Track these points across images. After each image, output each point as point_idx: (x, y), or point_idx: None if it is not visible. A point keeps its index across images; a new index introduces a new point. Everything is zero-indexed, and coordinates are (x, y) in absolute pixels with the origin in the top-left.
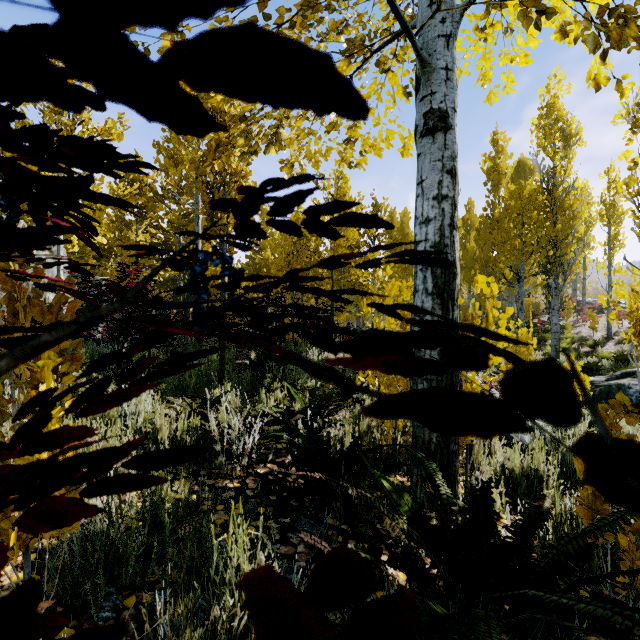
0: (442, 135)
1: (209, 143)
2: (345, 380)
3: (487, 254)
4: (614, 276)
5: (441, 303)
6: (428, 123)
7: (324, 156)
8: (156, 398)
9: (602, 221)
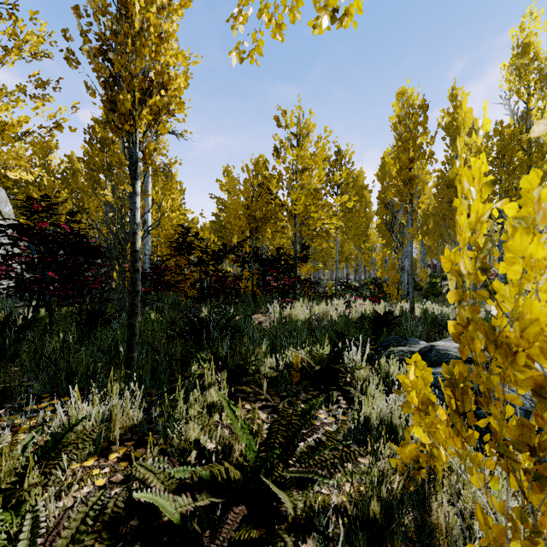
0: None
1: None
2: (319, 354)
3: (445, 207)
4: None
5: None
6: None
7: (290, 11)
8: None
9: None
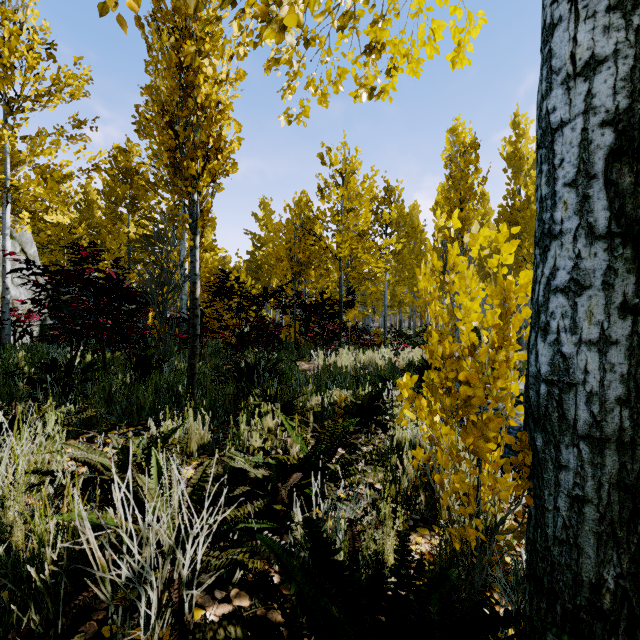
0: None
1: (168, 55)
2: (361, 395)
3: None
4: None
5: (634, 257)
6: None
7: (334, 84)
8: (58, 440)
9: None
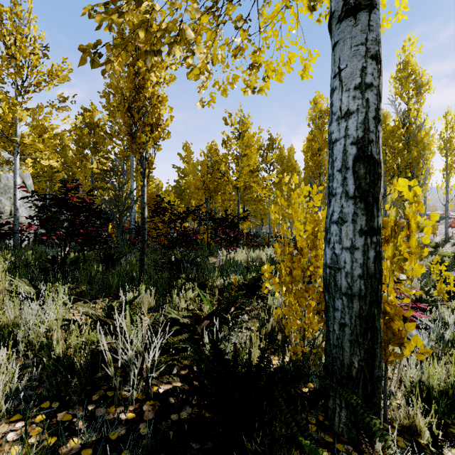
0: (366, 15)
1: (128, 69)
2: (249, 278)
3: None
4: (450, 194)
5: (365, 207)
6: (348, 3)
7: (231, 84)
8: (68, 302)
9: (441, 153)
